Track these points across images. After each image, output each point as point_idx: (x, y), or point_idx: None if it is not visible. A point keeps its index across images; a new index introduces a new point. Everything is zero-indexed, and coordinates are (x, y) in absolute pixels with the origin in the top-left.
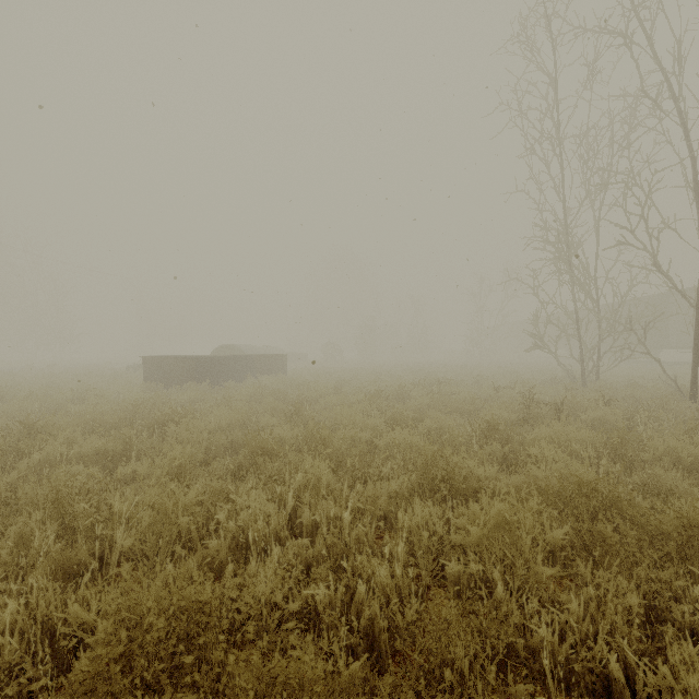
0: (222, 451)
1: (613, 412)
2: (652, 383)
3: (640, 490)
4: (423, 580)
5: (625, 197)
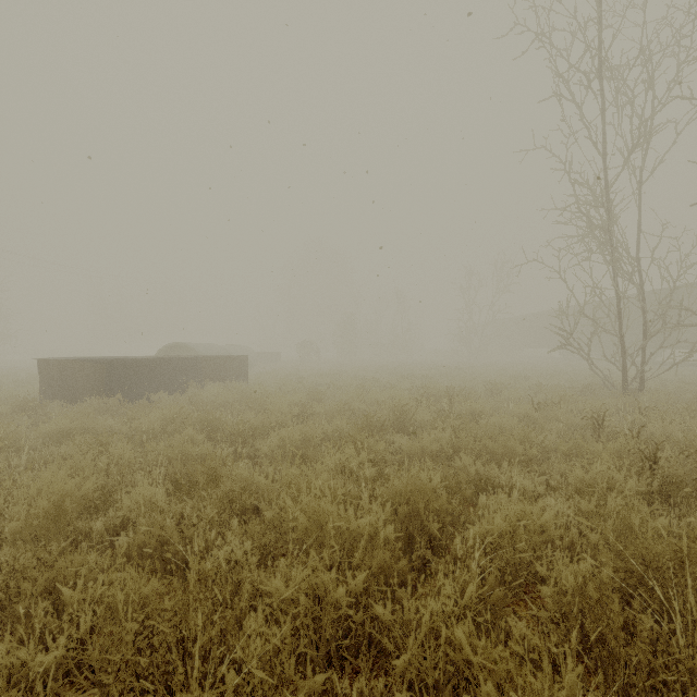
0: None
1: None
2: None
3: None
4: None
5: None
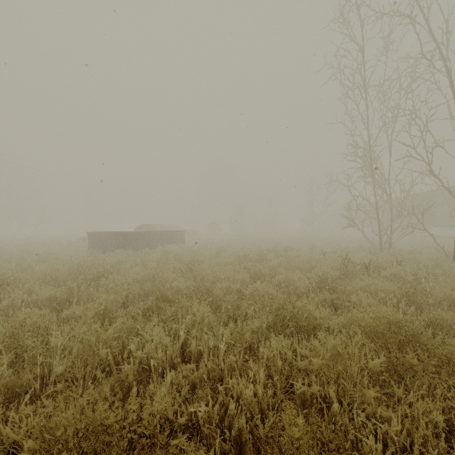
0: (137, 297)
1: (403, 269)
2: (426, 250)
3: (428, 326)
4: (278, 397)
5: (409, 125)
